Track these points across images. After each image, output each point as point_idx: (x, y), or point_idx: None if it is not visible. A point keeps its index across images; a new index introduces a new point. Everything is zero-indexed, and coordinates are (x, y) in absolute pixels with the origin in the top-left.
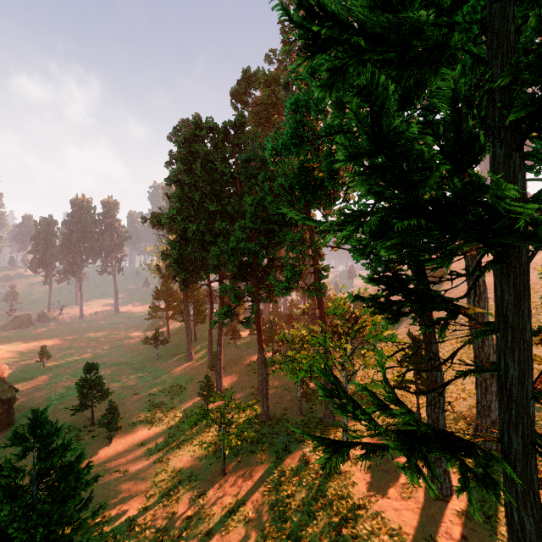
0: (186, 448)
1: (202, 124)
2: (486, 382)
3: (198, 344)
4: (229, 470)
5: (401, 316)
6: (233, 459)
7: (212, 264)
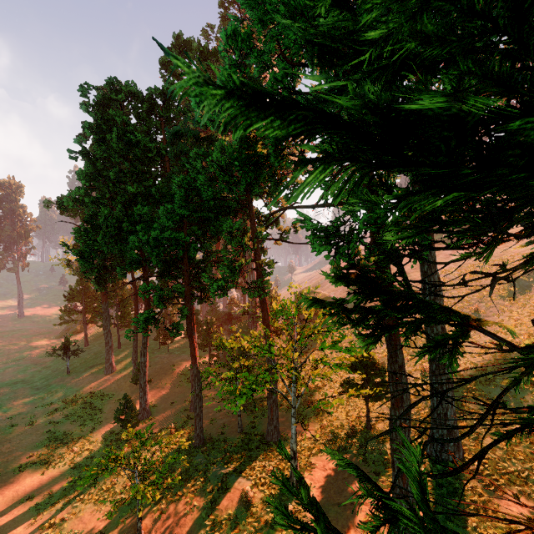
0: (91, 498)
1: (120, 86)
2: (442, 388)
3: (122, 351)
4: (148, 527)
5: (385, 331)
6: (153, 509)
7: (132, 258)
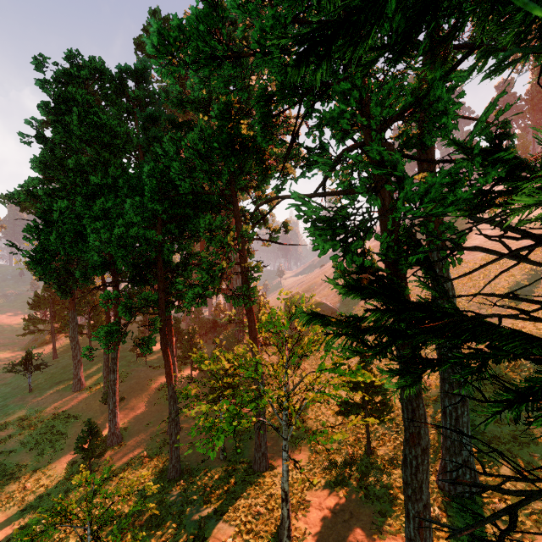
0: None
1: (83, 61)
2: (457, 411)
3: (94, 364)
4: None
5: (426, 368)
6: None
7: (95, 261)
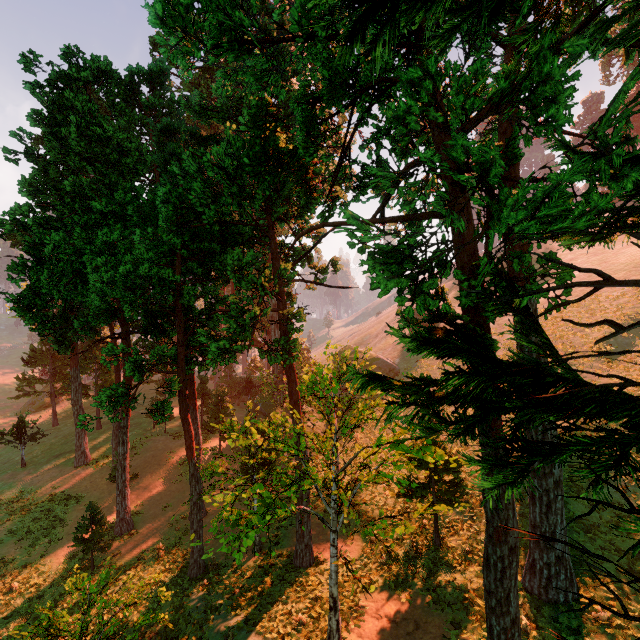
0: None
1: (85, 60)
2: (549, 495)
3: (103, 433)
4: None
5: (535, 456)
6: None
7: (98, 307)
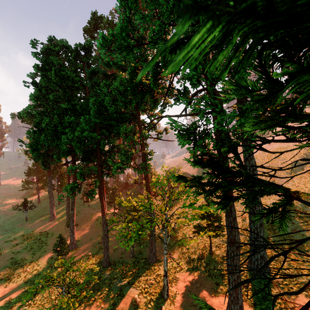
0: (36, 303)
1: (57, 42)
2: (257, 230)
3: (61, 206)
4: None
5: (230, 200)
6: None
7: (64, 149)
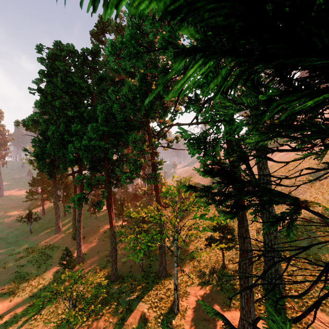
0: (42, 318)
1: (63, 46)
2: (271, 242)
3: (66, 218)
4: None
5: (239, 209)
6: (83, 325)
7: (70, 159)
